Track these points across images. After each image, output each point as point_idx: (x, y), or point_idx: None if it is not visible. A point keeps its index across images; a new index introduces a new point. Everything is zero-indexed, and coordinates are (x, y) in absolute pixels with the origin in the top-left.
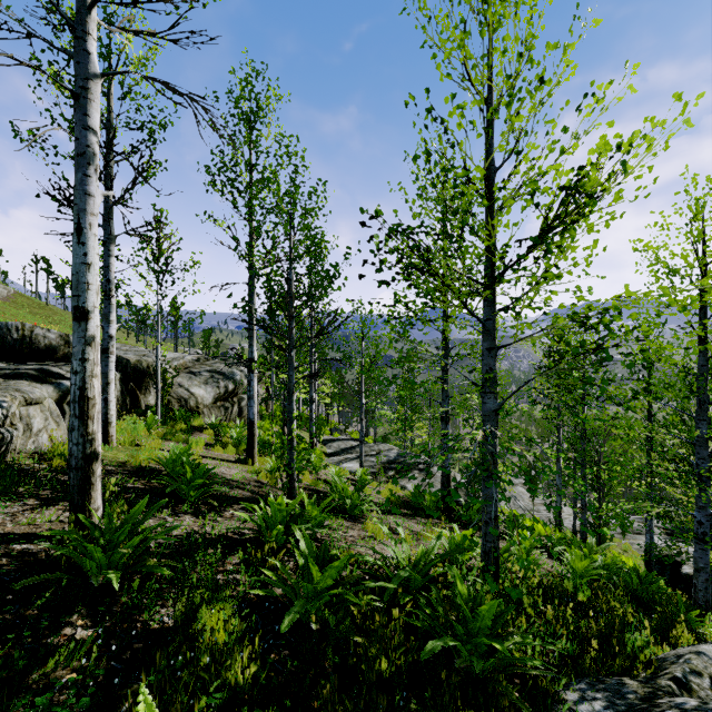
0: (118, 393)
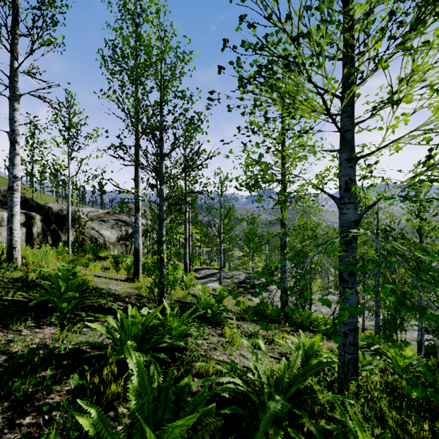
0: (39, 230)
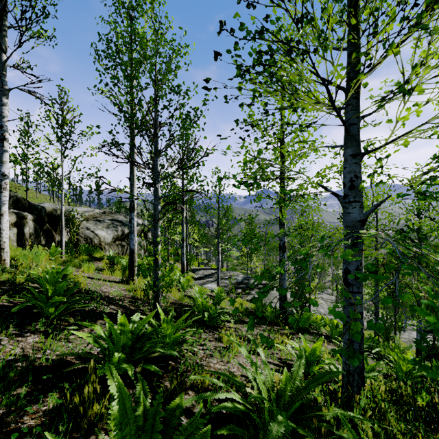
0: (31, 230)
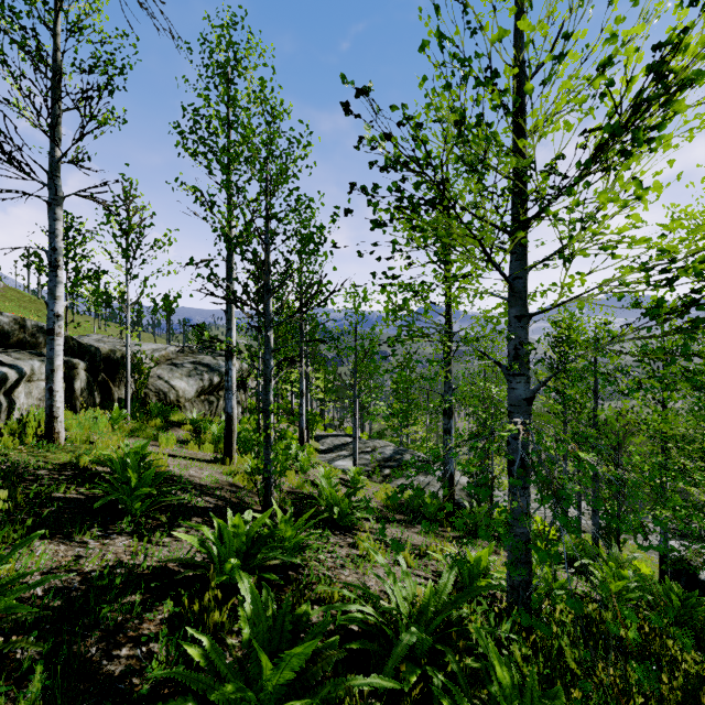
0: (83, 384)
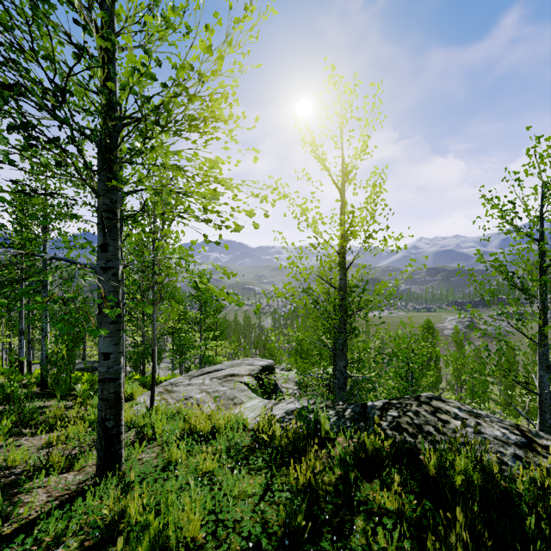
0: None
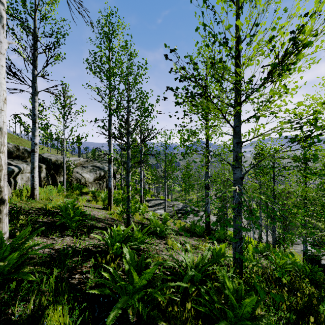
0: (44, 175)
